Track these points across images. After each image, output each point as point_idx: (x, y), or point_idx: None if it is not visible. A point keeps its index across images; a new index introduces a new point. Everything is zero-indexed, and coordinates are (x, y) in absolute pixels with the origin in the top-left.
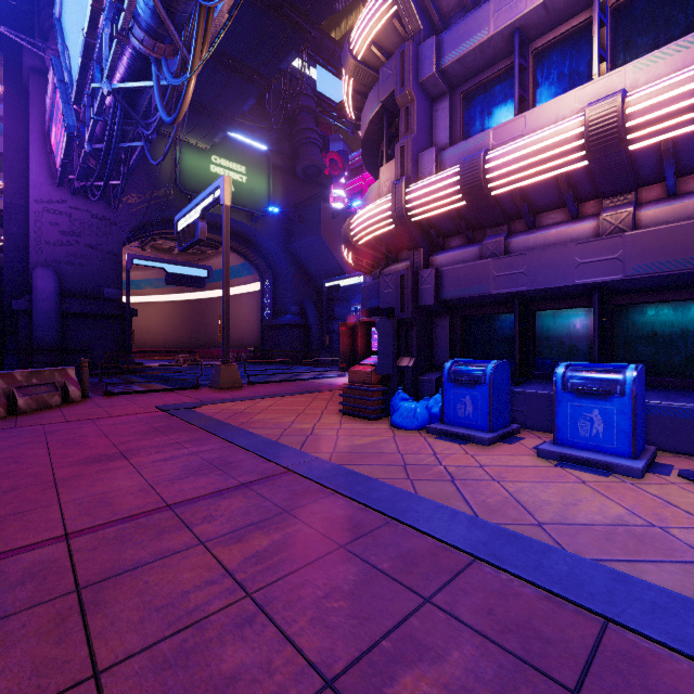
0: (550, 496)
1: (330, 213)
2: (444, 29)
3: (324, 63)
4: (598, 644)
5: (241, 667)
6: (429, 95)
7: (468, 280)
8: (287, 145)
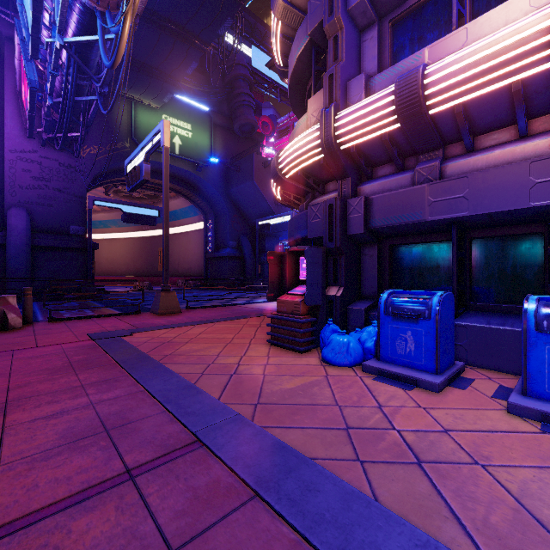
0: None
1: (261, 163)
2: None
3: (258, 43)
4: None
5: None
6: (357, 26)
7: (401, 207)
8: (226, 107)
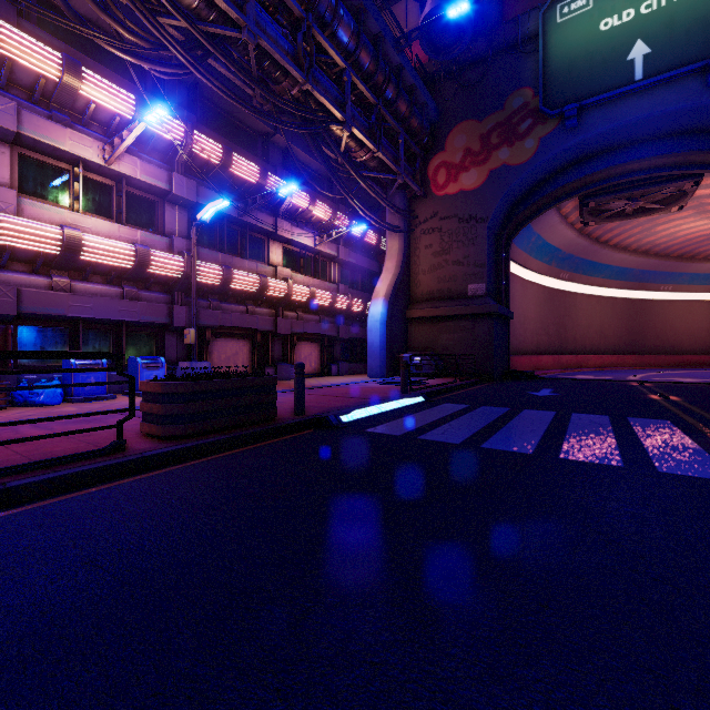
0: None
1: None
2: (4, 88)
3: None
4: None
5: None
6: None
7: (49, 303)
8: None
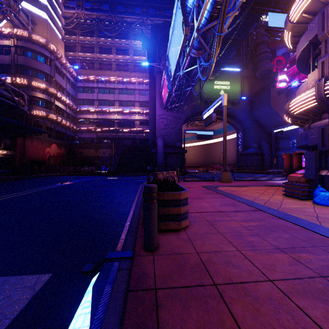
0: None
1: (276, 92)
2: None
3: (272, 9)
4: None
5: (253, 240)
6: None
7: None
8: (251, 64)
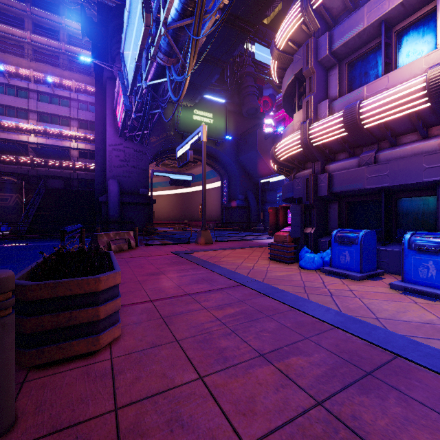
0: (389, 307)
1: (263, 136)
2: (334, 25)
3: (260, 41)
4: (388, 362)
5: (227, 346)
6: (325, 67)
7: (350, 180)
8: (237, 97)
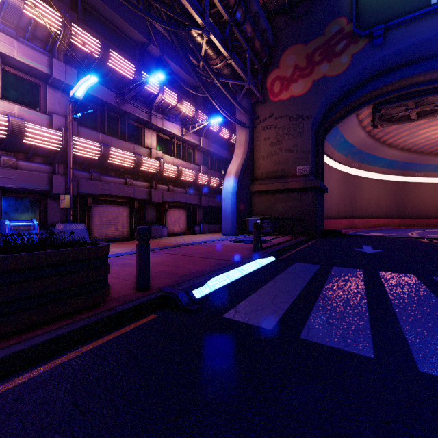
0: None
1: None
2: None
3: None
4: None
5: None
6: None
7: None
8: None
